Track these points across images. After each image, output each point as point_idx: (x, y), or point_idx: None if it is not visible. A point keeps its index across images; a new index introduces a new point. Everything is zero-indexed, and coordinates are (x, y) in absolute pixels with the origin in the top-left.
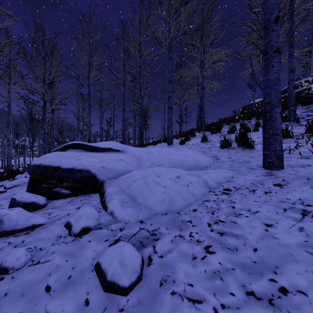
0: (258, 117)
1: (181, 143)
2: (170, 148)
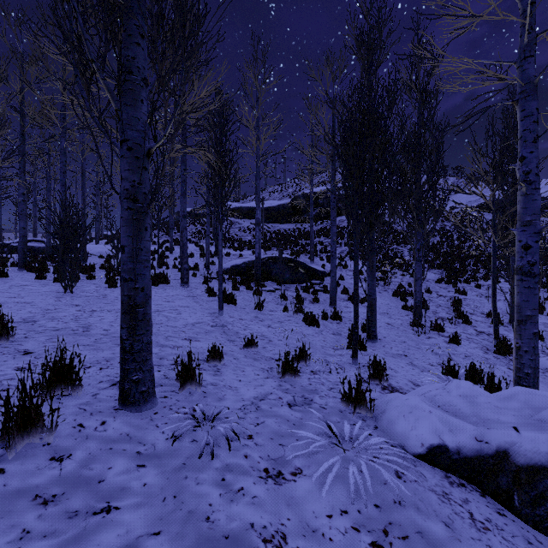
0: (163, 231)
1: (106, 243)
2: (102, 245)
